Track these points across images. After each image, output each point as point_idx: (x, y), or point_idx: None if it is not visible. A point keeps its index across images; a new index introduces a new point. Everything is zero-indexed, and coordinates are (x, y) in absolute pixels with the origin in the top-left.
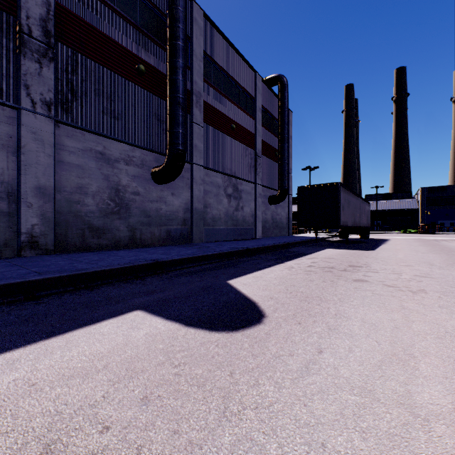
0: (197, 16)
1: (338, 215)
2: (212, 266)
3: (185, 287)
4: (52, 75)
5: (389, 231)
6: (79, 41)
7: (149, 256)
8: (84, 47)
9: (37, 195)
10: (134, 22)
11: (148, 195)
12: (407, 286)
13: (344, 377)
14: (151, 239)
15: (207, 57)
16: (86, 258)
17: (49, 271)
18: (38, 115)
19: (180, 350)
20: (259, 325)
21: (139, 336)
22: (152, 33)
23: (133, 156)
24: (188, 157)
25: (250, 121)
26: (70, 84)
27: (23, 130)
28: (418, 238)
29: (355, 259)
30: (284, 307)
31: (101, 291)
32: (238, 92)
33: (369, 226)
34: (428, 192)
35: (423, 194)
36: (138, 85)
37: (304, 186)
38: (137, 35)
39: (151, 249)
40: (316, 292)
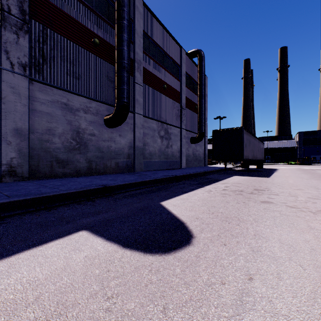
0: (138, 4)
1: (242, 151)
2: (149, 190)
3: (126, 208)
4: (27, 43)
5: (276, 163)
6: (49, 19)
7: (100, 182)
8: (52, 24)
9: (15, 135)
10: (90, 6)
11: (102, 136)
12: (305, 207)
13: (282, 314)
14: (103, 168)
15: (145, 35)
16: (51, 183)
17: (17, 194)
18: (16, 74)
19: (114, 277)
20: (188, 246)
21: (79, 259)
22: (104, 15)
23: (90, 106)
24: (131, 108)
25: (177, 82)
26: (41, 52)
27: (3, 85)
28: (298, 168)
29: (258, 184)
30: (208, 227)
31: (57, 211)
32: (168, 61)
33: (263, 159)
34: (304, 135)
35: (300, 136)
36: (94, 54)
37: (217, 130)
38: (93, 17)
39: (103, 176)
40: (233, 213)
